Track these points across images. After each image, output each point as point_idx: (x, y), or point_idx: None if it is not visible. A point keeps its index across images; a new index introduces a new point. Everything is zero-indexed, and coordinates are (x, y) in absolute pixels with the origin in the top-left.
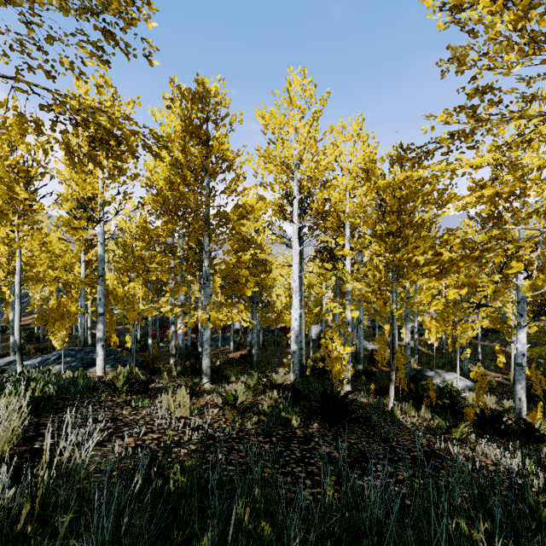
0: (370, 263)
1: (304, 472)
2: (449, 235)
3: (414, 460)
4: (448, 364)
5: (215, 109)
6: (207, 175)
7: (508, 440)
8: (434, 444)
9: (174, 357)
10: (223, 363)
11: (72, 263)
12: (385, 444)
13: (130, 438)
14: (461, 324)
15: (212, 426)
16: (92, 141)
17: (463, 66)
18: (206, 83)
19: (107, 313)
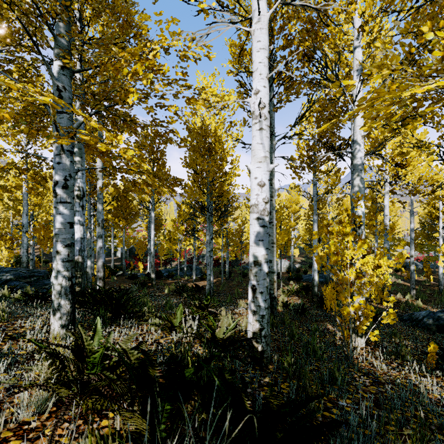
0: None
1: None
2: None
3: None
4: None
5: None
6: None
7: None
8: None
9: (101, 281)
10: (172, 292)
11: None
12: None
13: None
14: None
15: None
16: None
17: None
18: None
19: (42, 229)
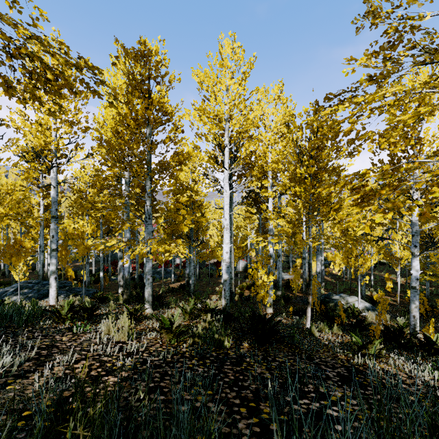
0: (290, 203)
1: (239, 397)
2: (367, 169)
3: (340, 377)
4: (348, 290)
5: (156, 67)
6: (149, 126)
7: (408, 352)
8: (352, 359)
9: (122, 288)
10: (164, 292)
11: (21, 201)
12: (310, 361)
13: (60, 367)
14: (362, 256)
15: (147, 350)
16: (31, 76)
17: (378, 18)
18: (148, 45)
19: (63, 250)
